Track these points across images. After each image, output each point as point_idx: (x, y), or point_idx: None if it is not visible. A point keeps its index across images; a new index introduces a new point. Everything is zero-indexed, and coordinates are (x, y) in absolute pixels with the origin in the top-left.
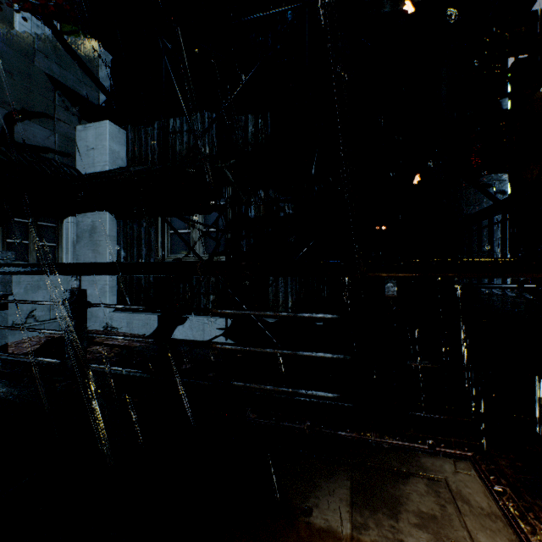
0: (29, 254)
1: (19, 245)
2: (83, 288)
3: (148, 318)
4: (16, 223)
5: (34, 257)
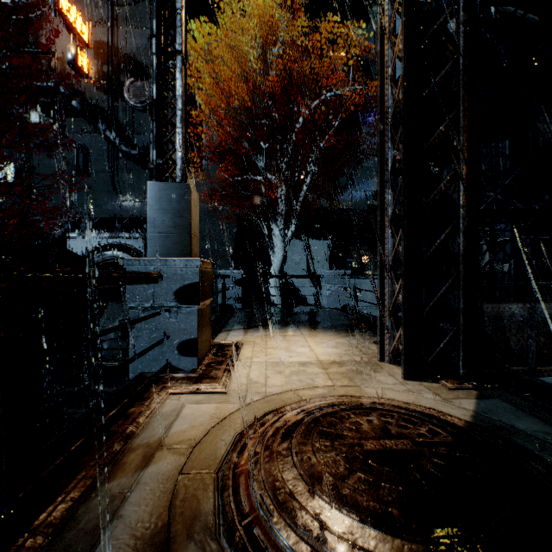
0: None
1: None
2: None
3: None
4: None
5: None
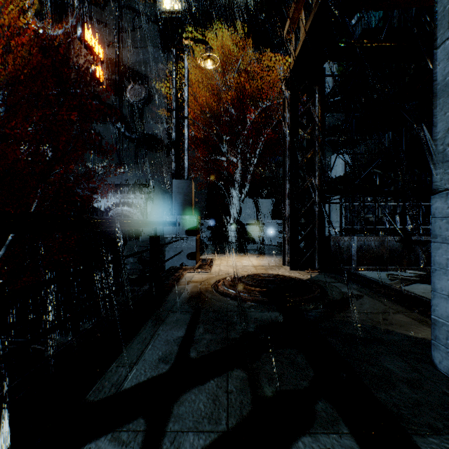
0: None
1: None
2: (333, 233)
3: None
4: None
5: None
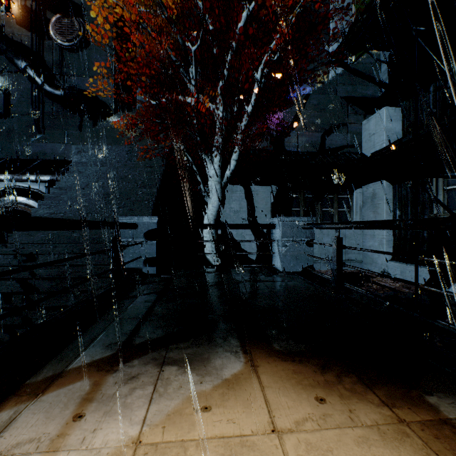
0: (333, 217)
1: (328, 211)
2: (366, 240)
3: (420, 271)
4: (326, 198)
5: (335, 218)
